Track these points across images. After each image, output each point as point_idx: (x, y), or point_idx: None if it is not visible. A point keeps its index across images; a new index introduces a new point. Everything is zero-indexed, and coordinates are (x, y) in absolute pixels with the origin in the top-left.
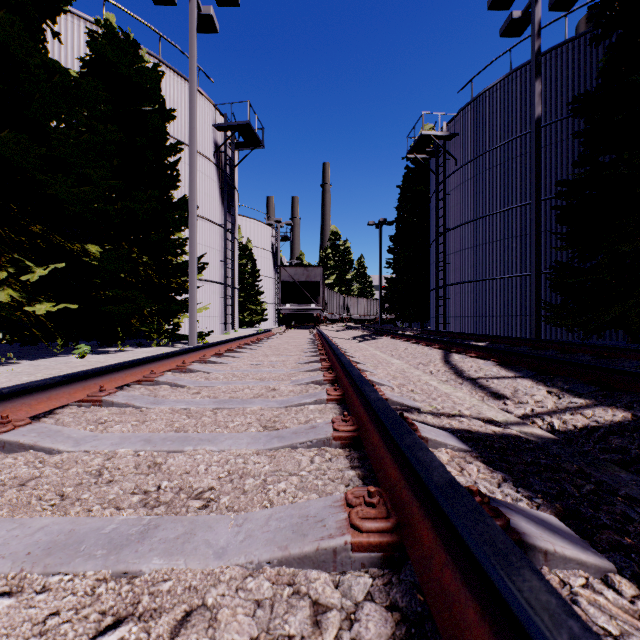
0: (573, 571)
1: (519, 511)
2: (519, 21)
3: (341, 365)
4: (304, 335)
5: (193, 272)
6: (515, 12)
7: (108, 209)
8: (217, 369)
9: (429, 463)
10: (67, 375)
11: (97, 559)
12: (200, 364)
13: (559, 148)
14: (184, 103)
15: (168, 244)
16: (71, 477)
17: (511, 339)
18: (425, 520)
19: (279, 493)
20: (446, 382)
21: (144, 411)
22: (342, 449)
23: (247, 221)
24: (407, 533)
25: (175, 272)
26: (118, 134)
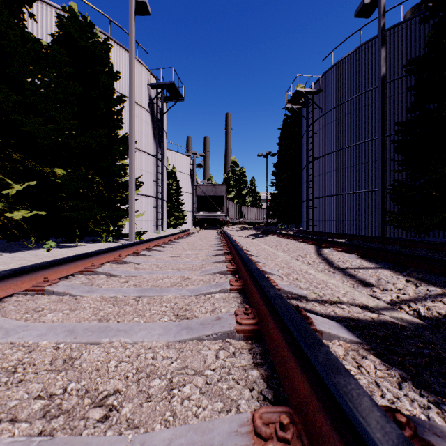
0: None
1: None
2: (369, 6)
3: (241, 258)
4: (212, 234)
5: (132, 188)
6: None
7: (70, 142)
8: (145, 261)
9: (358, 399)
10: (14, 269)
11: None
12: (133, 256)
13: (396, 99)
14: (127, 68)
15: (114, 168)
16: None
17: (364, 237)
18: None
19: (183, 400)
20: (322, 271)
21: (78, 299)
22: (244, 341)
23: (173, 153)
24: None
25: (120, 188)
26: (78, 88)
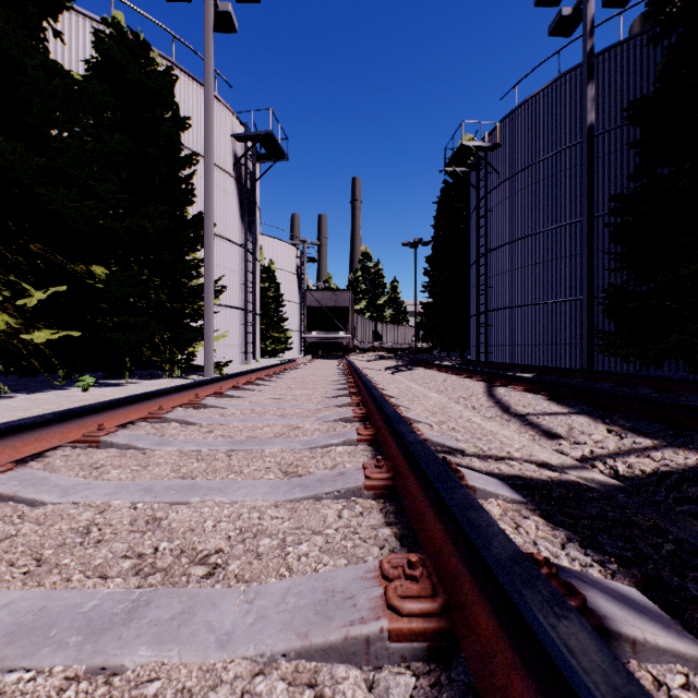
0: (668, 665)
1: (594, 584)
2: (569, 19)
3: (373, 400)
4: (332, 366)
5: (209, 296)
6: (565, 9)
7: (115, 226)
8: (234, 404)
9: (486, 528)
10: (59, 412)
11: (69, 649)
12: (215, 398)
13: (613, 160)
14: (200, 111)
15: (182, 265)
16: (53, 536)
17: (561, 370)
18: (482, 602)
19: (300, 557)
20: (491, 419)
21: (148, 453)
22: (375, 500)
23: (270, 241)
24: (459, 617)
25: (190, 296)
26: (127, 144)
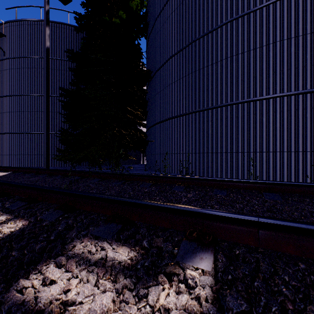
0: None
1: None
2: None
3: None
4: None
5: None
6: None
7: None
8: None
9: None
10: None
11: None
12: None
13: (65, 74)
14: None
15: None
16: None
17: (27, 169)
18: None
19: None
20: None
21: None
22: None
23: None
24: None
25: None
26: None
